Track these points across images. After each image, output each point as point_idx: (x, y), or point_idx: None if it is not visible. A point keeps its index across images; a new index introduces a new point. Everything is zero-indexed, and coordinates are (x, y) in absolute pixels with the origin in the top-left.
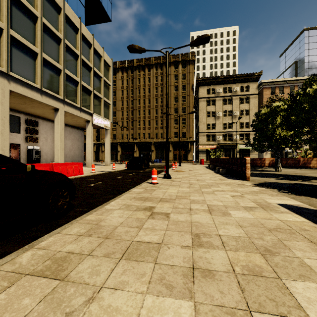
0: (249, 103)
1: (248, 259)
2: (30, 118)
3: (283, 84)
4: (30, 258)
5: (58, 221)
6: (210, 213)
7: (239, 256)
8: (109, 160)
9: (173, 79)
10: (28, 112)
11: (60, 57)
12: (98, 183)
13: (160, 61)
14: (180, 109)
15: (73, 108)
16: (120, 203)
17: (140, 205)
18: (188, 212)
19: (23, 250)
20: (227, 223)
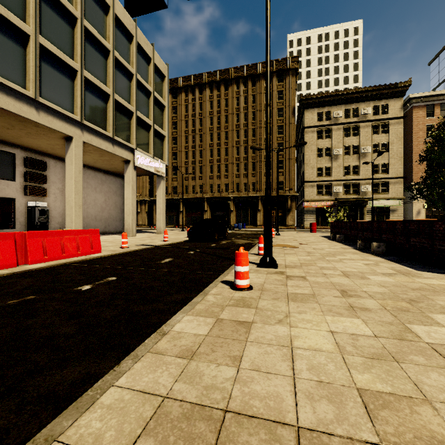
0: (388, 132)
1: None
2: (33, 156)
3: None
4: None
5: None
6: None
7: None
8: (163, 225)
9: (263, 101)
10: (28, 145)
11: (75, 49)
12: (105, 281)
13: (243, 73)
14: (274, 145)
15: (100, 138)
16: None
17: None
18: None
19: None
20: None
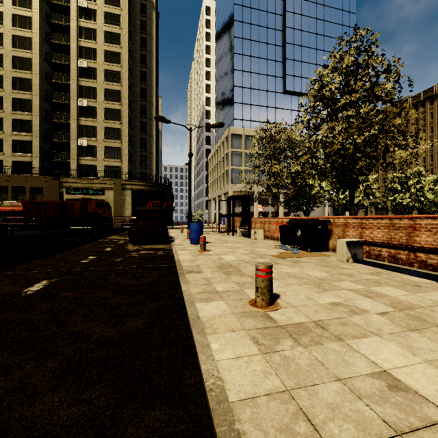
0: None
1: None
2: None
3: None
4: None
5: None
6: None
7: None
8: None
9: None
10: None
11: None
12: None
13: None
14: None
15: None
16: None
17: None
18: None
19: None
20: None
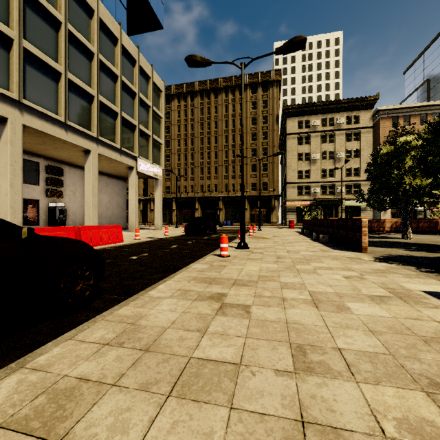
0: (359, 140)
1: (405, 403)
2: (53, 164)
3: (409, 112)
4: (14, 390)
5: (75, 316)
6: (316, 307)
7: (386, 396)
8: (160, 222)
9: (249, 109)
10: (50, 155)
11: (92, 78)
12: (142, 255)
13: (231, 83)
14: (259, 150)
15: (110, 150)
16: (172, 288)
17: (203, 290)
18: (280, 304)
19: (6, 371)
20: (348, 325)
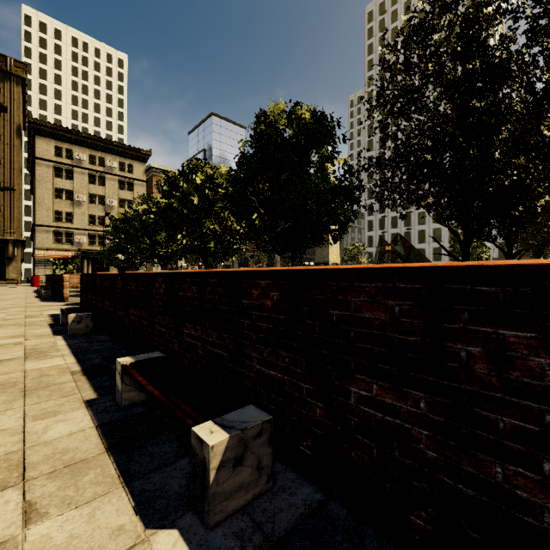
0: (133, 191)
1: None
2: None
3: None
4: None
5: None
6: None
7: None
8: None
9: None
10: None
11: None
12: None
13: None
14: None
15: None
16: None
17: None
18: None
19: None
20: None
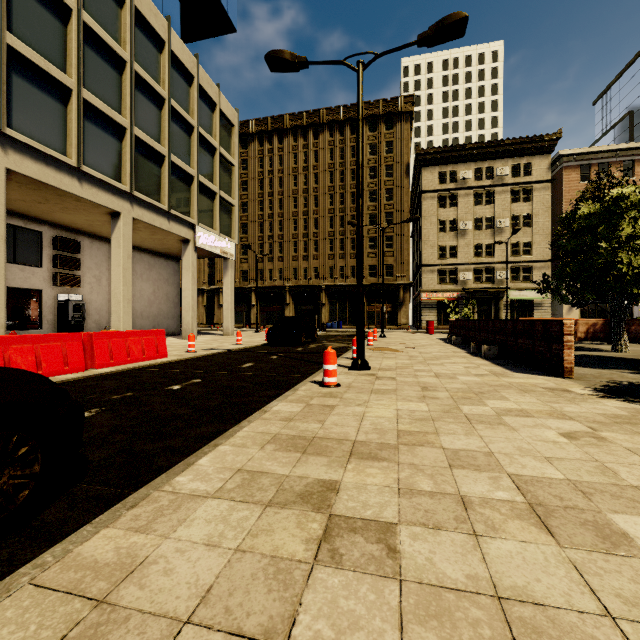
0: (531, 200)
1: None
2: (64, 234)
3: (608, 158)
4: None
5: None
6: (549, 531)
7: None
8: (231, 325)
9: (366, 155)
10: (59, 221)
11: (124, 100)
12: (191, 382)
13: (338, 116)
14: (380, 216)
15: (153, 213)
16: (226, 465)
17: (289, 474)
18: (460, 518)
19: None
20: None
